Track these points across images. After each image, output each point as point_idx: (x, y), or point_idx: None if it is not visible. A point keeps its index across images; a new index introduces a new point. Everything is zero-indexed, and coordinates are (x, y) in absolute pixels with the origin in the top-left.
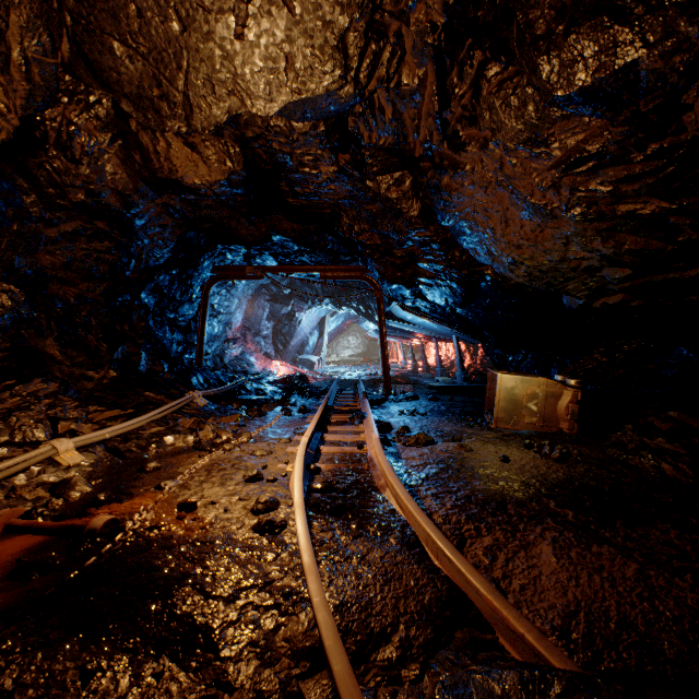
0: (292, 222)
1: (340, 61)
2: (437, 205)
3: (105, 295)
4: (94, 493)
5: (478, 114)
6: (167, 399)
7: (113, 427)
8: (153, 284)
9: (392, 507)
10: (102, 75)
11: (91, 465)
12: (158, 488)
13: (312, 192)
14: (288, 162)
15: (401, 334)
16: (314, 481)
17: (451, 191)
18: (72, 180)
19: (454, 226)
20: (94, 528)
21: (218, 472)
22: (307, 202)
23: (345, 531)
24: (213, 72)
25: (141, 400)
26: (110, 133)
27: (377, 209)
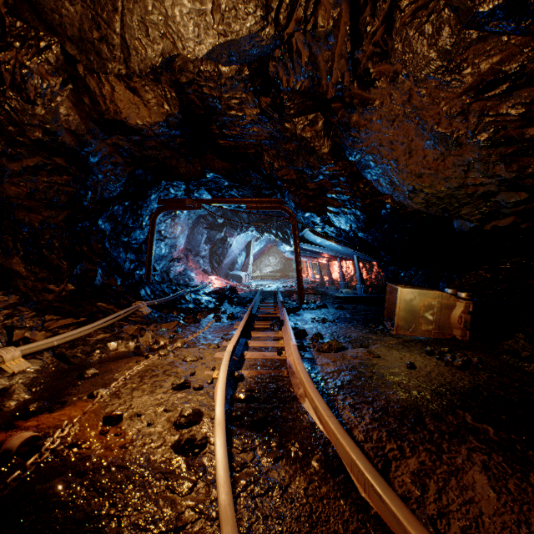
0: (222, 161)
1: (261, 1)
2: (346, 142)
3: (66, 221)
4: (31, 401)
5: (390, 47)
6: (116, 308)
7: (61, 335)
8: (108, 213)
9: (312, 420)
10: (45, 18)
11: (35, 372)
12: (91, 397)
13: (239, 134)
14: (218, 105)
15: (311, 255)
16: (237, 388)
17: (360, 127)
18: (29, 120)
19: (360, 161)
20: (10, 448)
21: (150, 378)
22: (234, 143)
23: (266, 451)
24: (146, 14)
25: (94, 309)
26: (61, 78)
27: (293, 147)
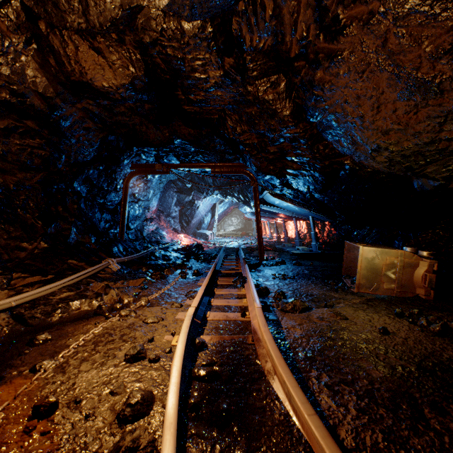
0: (188, 127)
1: None
2: (308, 102)
3: (41, 183)
4: None
5: None
6: (86, 265)
7: (21, 295)
8: (84, 176)
9: (285, 410)
10: None
11: None
12: (32, 371)
13: (203, 99)
14: (182, 68)
15: (269, 215)
16: (197, 360)
17: (324, 84)
18: None
19: (322, 121)
20: None
21: (105, 345)
22: (199, 109)
23: None
24: None
25: (64, 266)
26: (24, 36)
27: (255, 111)
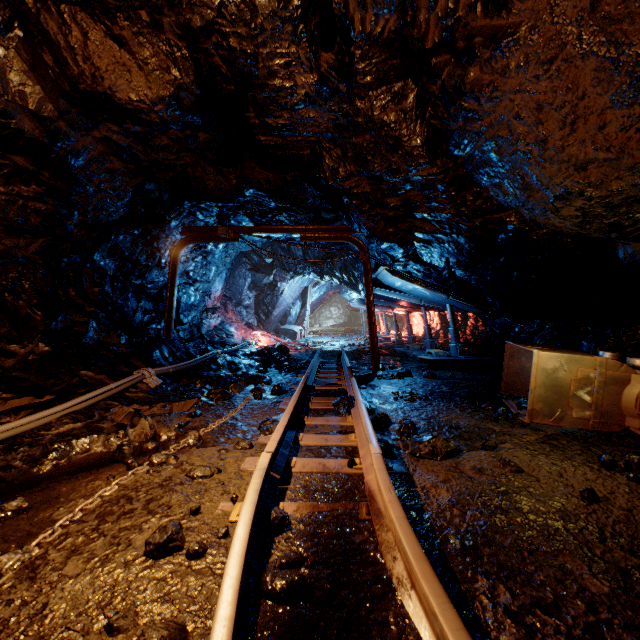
0: (265, 170)
1: None
2: (452, 123)
3: (42, 253)
4: None
5: None
6: (108, 379)
7: None
8: (109, 244)
9: None
10: None
11: None
12: None
13: (287, 124)
14: (253, 71)
15: (386, 303)
16: (271, 553)
17: (481, 88)
18: None
19: (473, 154)
20: None
21: (116, 521)
22: (282, 140)
23: None
24: None
25: (74, 381)
26: None
27: (368, 140)
